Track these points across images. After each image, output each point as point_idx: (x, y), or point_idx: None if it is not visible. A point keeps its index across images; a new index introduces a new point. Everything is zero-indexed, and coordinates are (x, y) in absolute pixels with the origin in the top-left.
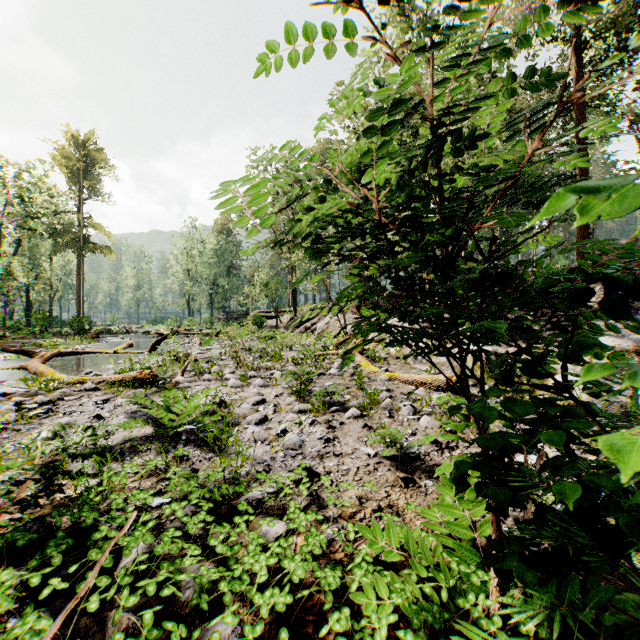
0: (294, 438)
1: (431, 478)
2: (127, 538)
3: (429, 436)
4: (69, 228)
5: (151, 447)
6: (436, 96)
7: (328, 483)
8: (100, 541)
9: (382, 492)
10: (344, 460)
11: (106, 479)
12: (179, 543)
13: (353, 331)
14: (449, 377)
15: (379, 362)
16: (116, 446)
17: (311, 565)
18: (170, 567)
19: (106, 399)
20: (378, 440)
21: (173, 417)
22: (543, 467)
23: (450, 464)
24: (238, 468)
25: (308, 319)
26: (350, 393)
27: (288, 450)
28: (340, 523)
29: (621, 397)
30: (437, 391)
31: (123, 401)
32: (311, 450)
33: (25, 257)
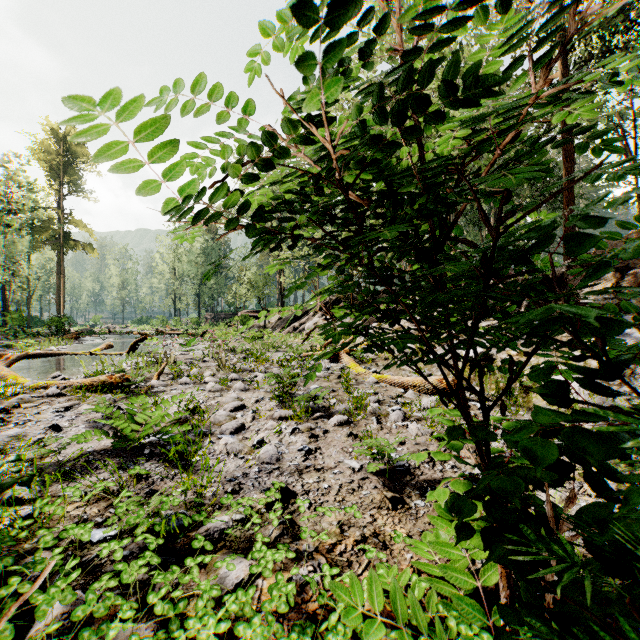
0: (271, 450)
1: (422, 497)
2: (41, 595)
3: (420, 455)
4: (48, 225)
5: (108, 463)
6: (434, 4)
7: (304, 508)
8: (10, 597)
9: (367, 516)
10: (326, 476)
11: (39, 509)
12: (111, 598)
13: (324, 332)
14: (439, 379)
15: (367, 363)
16: (68, 462)
17: (273, 629)
18: (92, 635)
19: (69, 406)
20: (363, 452)
21: (136, 428)
22: (578, 518)
23: (446, 490)
24: (202, 490)
25: (296, 319)
26: (336, 397)
27: (264, 464)
28: (316, 559)
29: (618, 400)
30: (427, 394)
31: (85, 409)
32: (289, 464)
33: (1, 254)
